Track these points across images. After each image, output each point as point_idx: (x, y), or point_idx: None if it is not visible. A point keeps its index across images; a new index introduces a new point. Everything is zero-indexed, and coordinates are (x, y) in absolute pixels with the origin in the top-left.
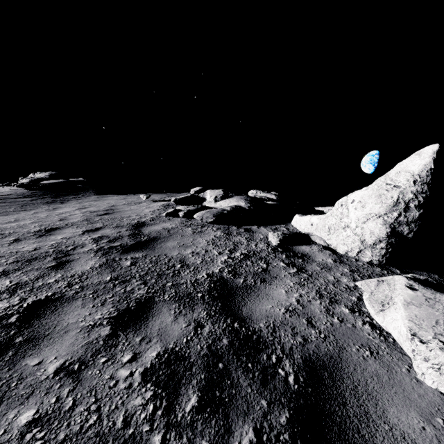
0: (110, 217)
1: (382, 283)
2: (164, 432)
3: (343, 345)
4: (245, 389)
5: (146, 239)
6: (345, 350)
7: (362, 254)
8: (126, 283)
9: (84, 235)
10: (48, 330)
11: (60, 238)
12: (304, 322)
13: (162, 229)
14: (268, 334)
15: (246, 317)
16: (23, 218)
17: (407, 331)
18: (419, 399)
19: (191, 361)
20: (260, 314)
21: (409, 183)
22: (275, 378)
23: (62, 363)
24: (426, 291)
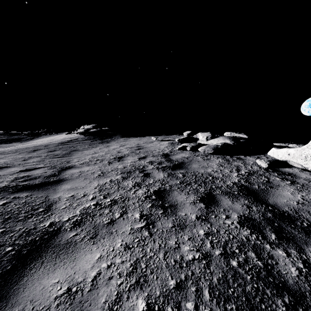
0: (144, 151)
1: None
2: (269, 244)
3: None
4: (298, 235)
5: (178, 163)
6: None
7: None
8: (190, 185)
9: (141, 160)
10: (175, 202)
11: (130, 162)
12: None
13: (182, 157)
14: (294, 213)
15: (274, 205)
16: (97, 151)
17: None
18: None
19: (258, 221)
20: (281, 204)
21: None
22: None
23: (195, 215)
24: None
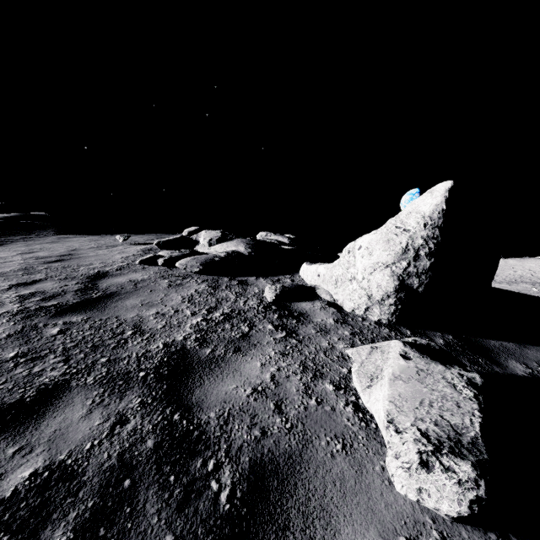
0: (62, 265)
1: (376, 350)
2: None
3: (310, 438)
4: (149, 519)
5: (99, 296)
6: (312, 445)
7: (370, 312)
8: (37, 361)
9: (8, 291)
10: None
11: None
12: (271, 408)
13: (128, 281)
14: (217, 428)
15: (195, 404)
16: None
17: (384, 417)
18: (385, 511)
19: (84, 479)
20: (216, 399)
21: (419, 226)
22: (201, 496)
23: None
24: (420, 360)
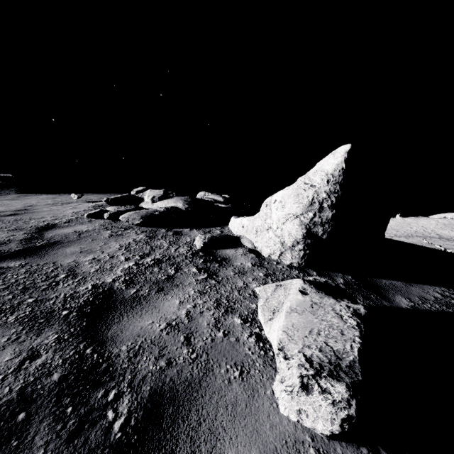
0: (15, 218)
1: (280, 288)
2: None
3: (212, 367)
4: (35, 452)
5: (42, 244)
6: (212, 373)
7: (283, 256)
8: None
9: None
10: None
11: None
12: (181, 340)
13: (73, 232)
14: (125, 360)
15: (110, 338)
16: None
17: (277, 345)
18: (269, 432)
19: None
20: (131, 333)
21: (323, 182)
22: (95, 426)
23: None
24: (316, 295)
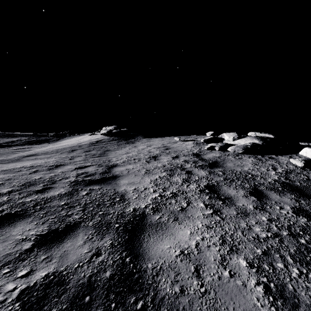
0: (173, 150)
1: None
2: None
3: None
4: None
5: (212, 162)
6: None
7: None
8: (234, 181)
9: (175, 160)
10: (229, 195)
11: (167, 161)
12: None
13: (214, 157)
14: None
15: None
16: (129, 151)
17: None
18: None
19: (310, 212)
20: None
21: None
22: None
23: (252, 206)
24: None
